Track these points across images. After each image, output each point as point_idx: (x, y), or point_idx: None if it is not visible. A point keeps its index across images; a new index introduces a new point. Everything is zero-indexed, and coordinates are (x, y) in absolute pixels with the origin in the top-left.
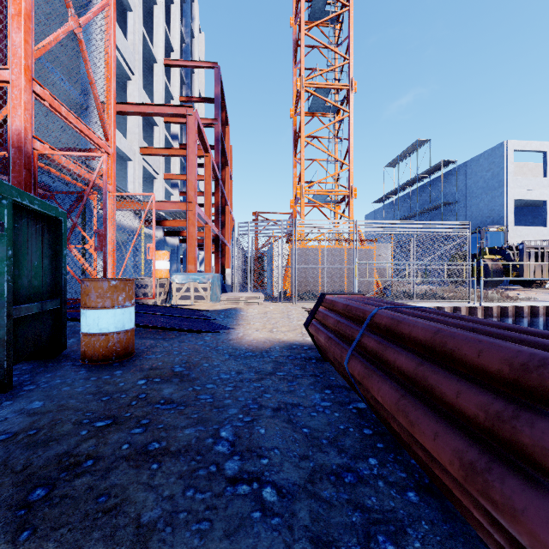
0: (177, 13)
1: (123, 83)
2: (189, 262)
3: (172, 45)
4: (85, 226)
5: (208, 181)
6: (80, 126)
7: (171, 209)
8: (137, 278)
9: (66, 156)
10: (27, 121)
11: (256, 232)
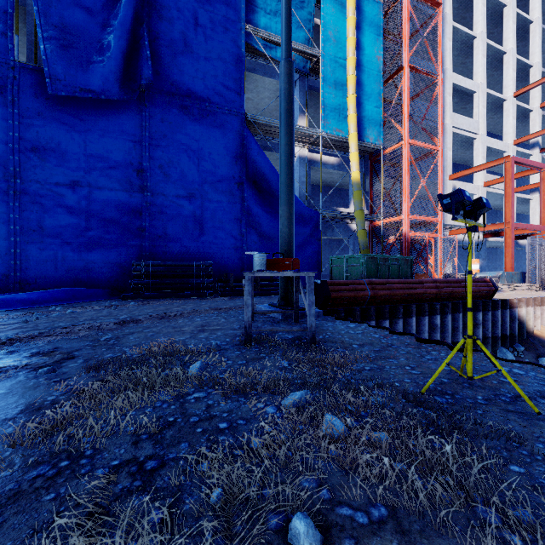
0: (537, 28)
1: (471, 142)
2: (506, 264)
3: (530, 63)
4: (432, 250)
5: (544, 192)
6: (424, 218)
7: (492, 229)
8: (454, 274)
9: (419, 232)
10: (407, 228)
11: (542, 243)
